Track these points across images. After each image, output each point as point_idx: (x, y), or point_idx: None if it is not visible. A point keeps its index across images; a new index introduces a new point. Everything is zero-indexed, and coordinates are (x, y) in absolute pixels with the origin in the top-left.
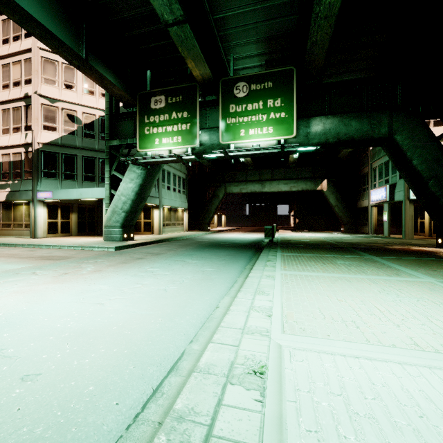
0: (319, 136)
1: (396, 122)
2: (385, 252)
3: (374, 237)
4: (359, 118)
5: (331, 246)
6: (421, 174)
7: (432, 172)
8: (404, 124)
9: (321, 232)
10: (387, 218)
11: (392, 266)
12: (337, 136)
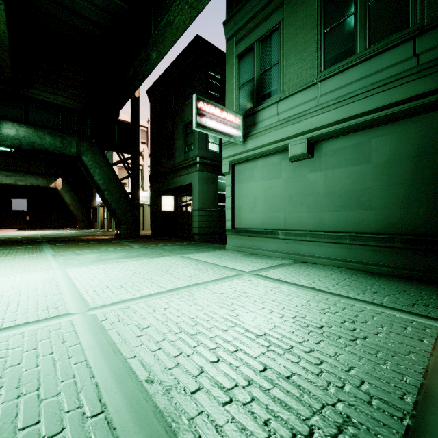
0: (12, 139)
1: (83, 147)
2: (66, 242)
3: (93, 232)
4: (53, 135)
5: (30, 240)
6: (100, 187)
7: (106, 186)
8: (89, 150)
9: (55, 229)
10: (107, 216)
11: (43, 250)
12: (32, 145)
